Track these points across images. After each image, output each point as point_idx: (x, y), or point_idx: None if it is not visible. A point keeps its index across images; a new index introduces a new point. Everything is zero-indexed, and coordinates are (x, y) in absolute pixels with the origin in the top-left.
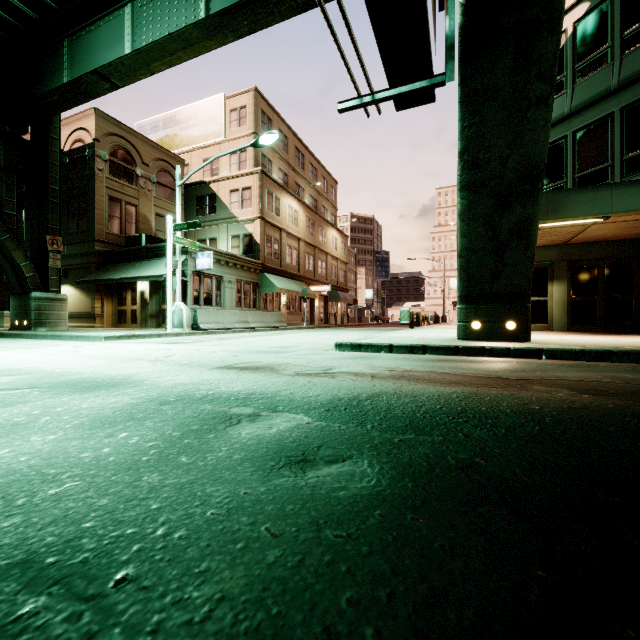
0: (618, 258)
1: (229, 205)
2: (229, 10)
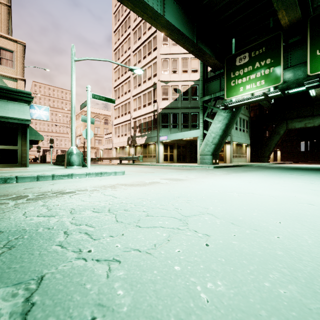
0: (183, 144)
1: None
2: (179, 31)
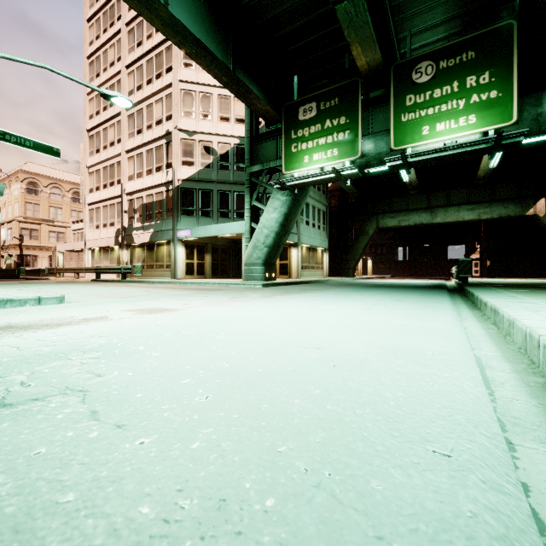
0: (224, 246)
1: None
2: (199, 41)
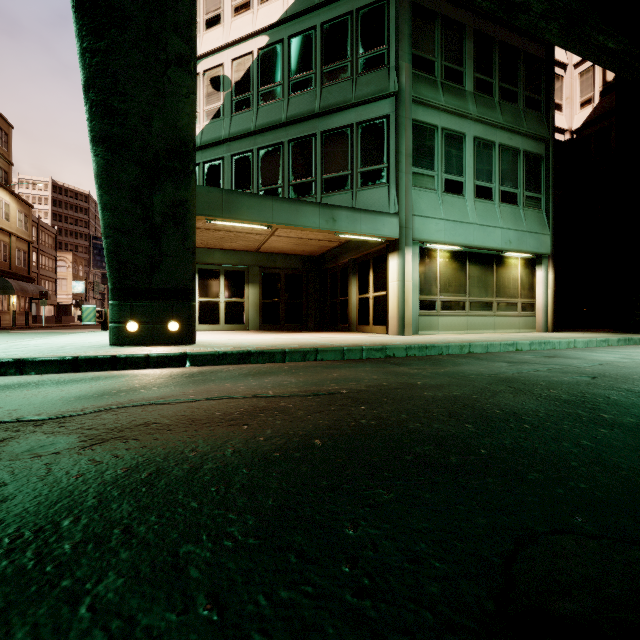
0: (294, 269)
1: None
2: None
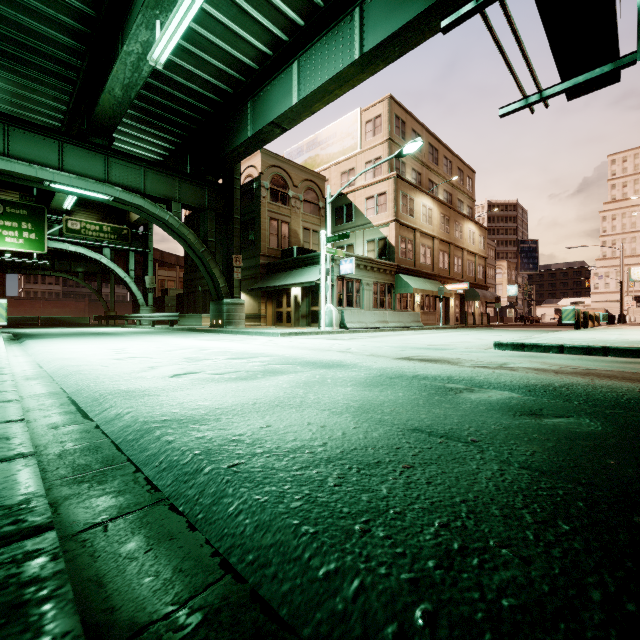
0: None
1: (365, 212)
2: (382, 43)
